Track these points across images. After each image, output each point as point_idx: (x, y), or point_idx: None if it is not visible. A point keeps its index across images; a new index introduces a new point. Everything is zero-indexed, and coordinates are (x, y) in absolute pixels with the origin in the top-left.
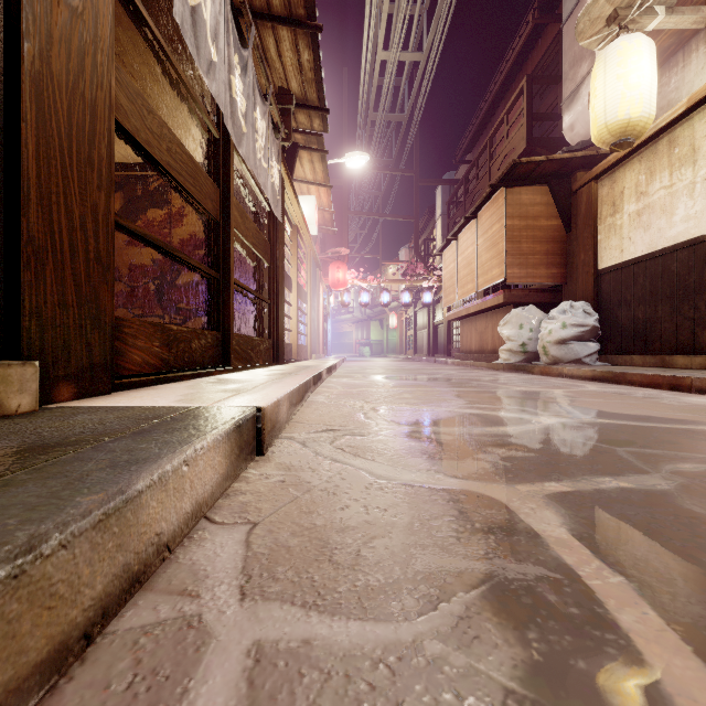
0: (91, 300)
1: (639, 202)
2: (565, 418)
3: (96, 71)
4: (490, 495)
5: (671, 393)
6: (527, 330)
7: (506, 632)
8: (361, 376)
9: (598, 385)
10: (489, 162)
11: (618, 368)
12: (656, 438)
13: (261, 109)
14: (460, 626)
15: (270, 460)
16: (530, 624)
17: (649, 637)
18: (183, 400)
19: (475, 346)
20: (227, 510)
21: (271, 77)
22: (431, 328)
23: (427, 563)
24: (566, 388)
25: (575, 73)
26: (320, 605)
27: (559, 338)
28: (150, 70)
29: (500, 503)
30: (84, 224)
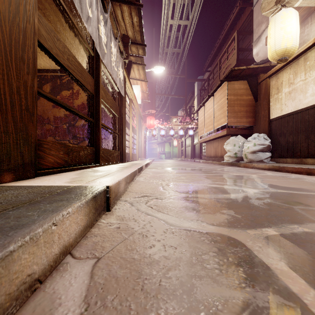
0: (23, 130)
1: (290, 87)
2: (261, 189)
3: (26, 13)
4: (234, 237)
5: (307, 176)
6: (237, 147)
7: None
8: (161, 168)
9: (272, 172)
10: (219, 71)
11: (281, 164)
12: (311, 200)
13: (114, 43)
14: None
15: (113, 214)
16: None
17: None
18: (69, 182)
19: (213, 154)
20: (84, 248)
21: (119, 29)
22: (192, 146)
23: (204, 292)
24: (257, 174)
25: (259, 29)
26: None
27: (252, 150)
28: (61, 24)
29: (240, 243)
30: (19, 91)
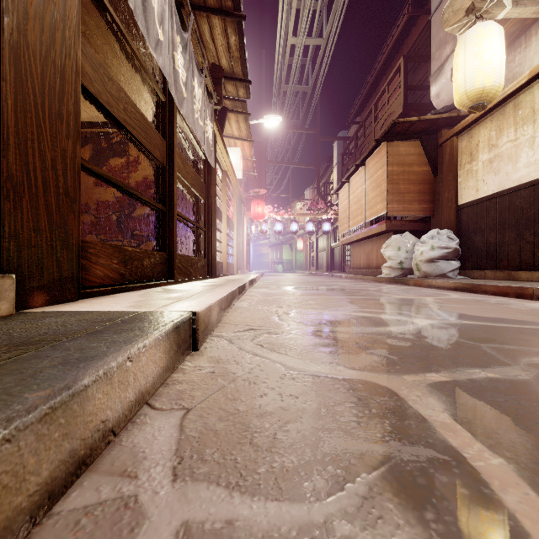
0: (60, 226)
1: (490, 152)
2: (437, 320)
3: (65, 43)
4: (382, 384)
5: (517, 300)
6: (404, 251)
7: (407, 513)
8: (275, 287)
9: (459, 294)
10: (374, 123)
11: (475, 281)
12: (512, 336)
13: (198, 80)
14: (365, 506)
15: (203, 354)
16: (426, 505)
17: (533, 517)
18: (134, 306)
19: (364, 264)
20: (166, 397)
21: (206, 56)
22: (329, 250)
23: (333, 445)
24: (435, 296)
25: (440, 53)
26: (242, 485)
27: (429, 257)
28: (112, 49)
29: (391, 391)
30: (55, 165)
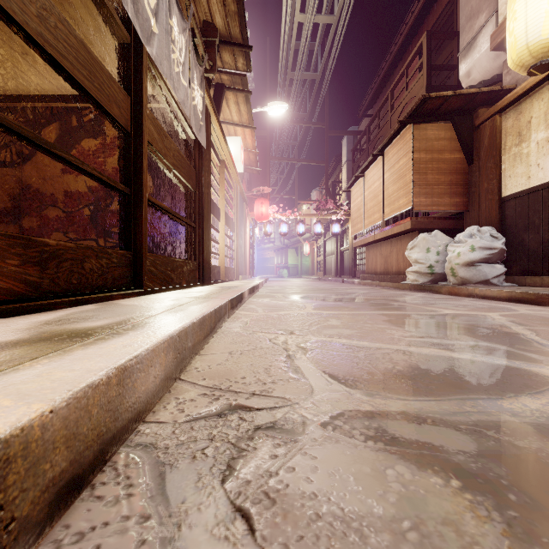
0: None
1: (548, 129)
2: None
3: None
4: None
5: None
6: (434, 253)
7: None
8: (281, 296)
9: (523, 307)
10: (390, 112)
11: (538, 290)
12: None
13: (180, 23)
14: None
15: None
16: None
17: None
18: None
19: (380, 269)
20: None
21: (196, 12)
22: (338, 254)
23: None
24: (497, 311)
25: (472, 25)
26: None
27: (468, 260)
28: None
29: None
30: None
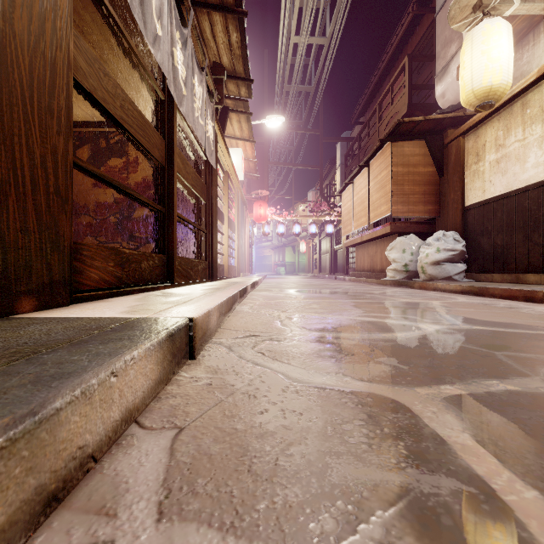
0: (50, 227)
1: (498, 152)
2: (446, 325)
3: (55, 34)
4: (394, 398)
5: (526, 304)
6: (409, 254)
7: None
8: (278, 290)
9: (466, 297)
10: (378, 123)
11: (482, 284)
12: (526, 343)
13: (199, 77)
14: None
15: (200, 363)
16: None
17: None
18: (128, 312)
19: (367, 267)
20: (157, 414)
21: (207, 54)
22: (333, 252)
23: (343, 474)
24: (442, 300)
25: (446, 52)
26: (237, 527)
27: (434, 260)
28: (110, 45)
29: (404, 406)
30: (44, 163)
